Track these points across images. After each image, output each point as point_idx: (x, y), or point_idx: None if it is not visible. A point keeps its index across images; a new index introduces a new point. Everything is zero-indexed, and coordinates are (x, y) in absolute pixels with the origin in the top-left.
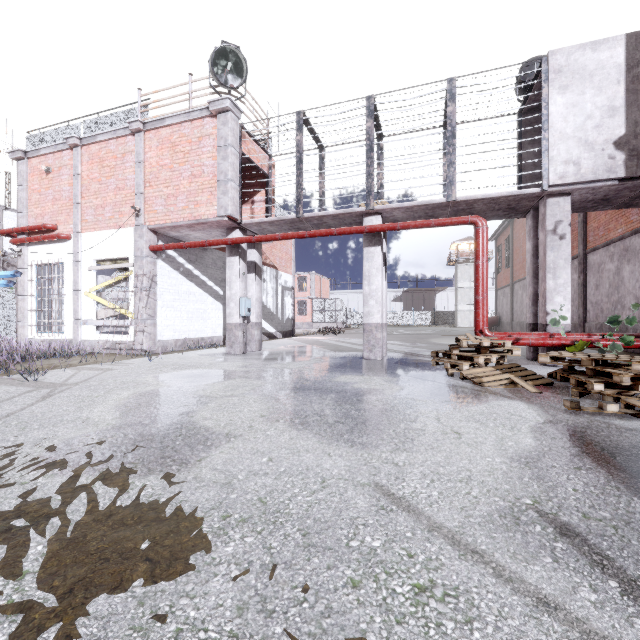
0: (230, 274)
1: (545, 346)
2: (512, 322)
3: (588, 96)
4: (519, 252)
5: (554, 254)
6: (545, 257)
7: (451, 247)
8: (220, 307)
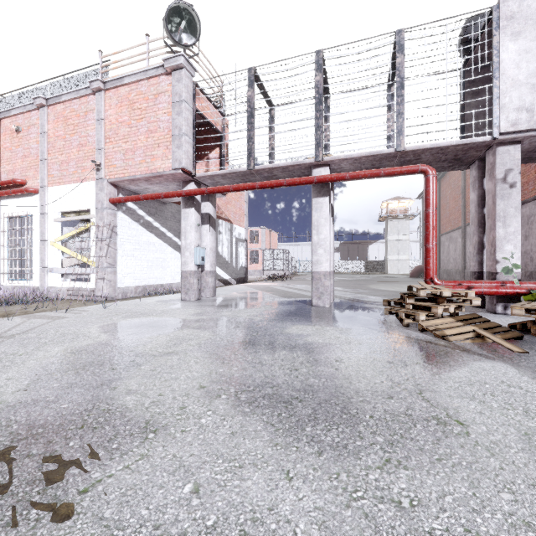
0: (185, 225)
1: (498, 295)
2: (439, 270)
3: None
4: (446, 208)
5: (504, 202)
6: (495, 205)
7: (382, 205)
8: (179, 256)
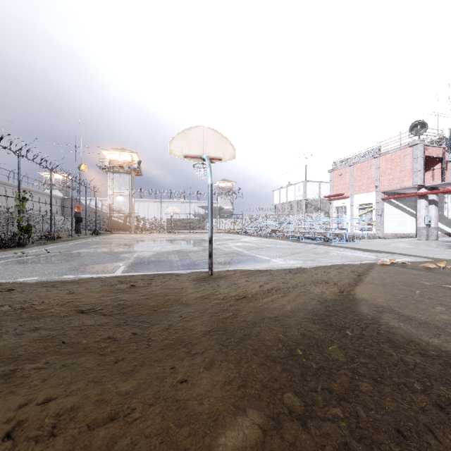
0: (419, 207)
1: None
2: None
3: None
4: None
5: None
6: None
7: None
8: (413, 219)
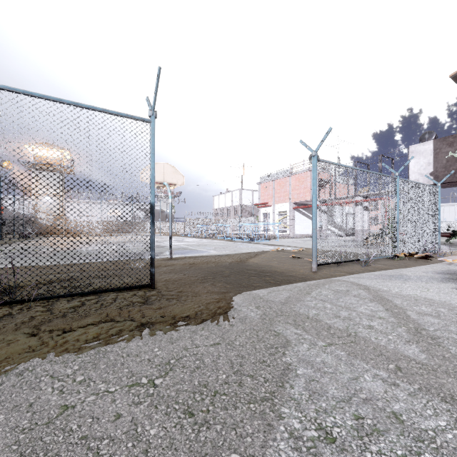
0: None
1: None
2: None
3: (421, 159)
4: None
5: None
6: None
7: None
8: None
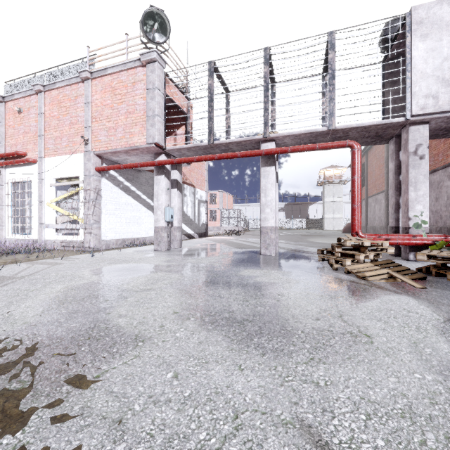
0: (157, 189)
1: (410, 245)
2: (367, 226)
3: (445, 42)
4: (372, 175)
5: (415, 171)
6: (408, 173)
7: (320, 173)
8: (151, 215)
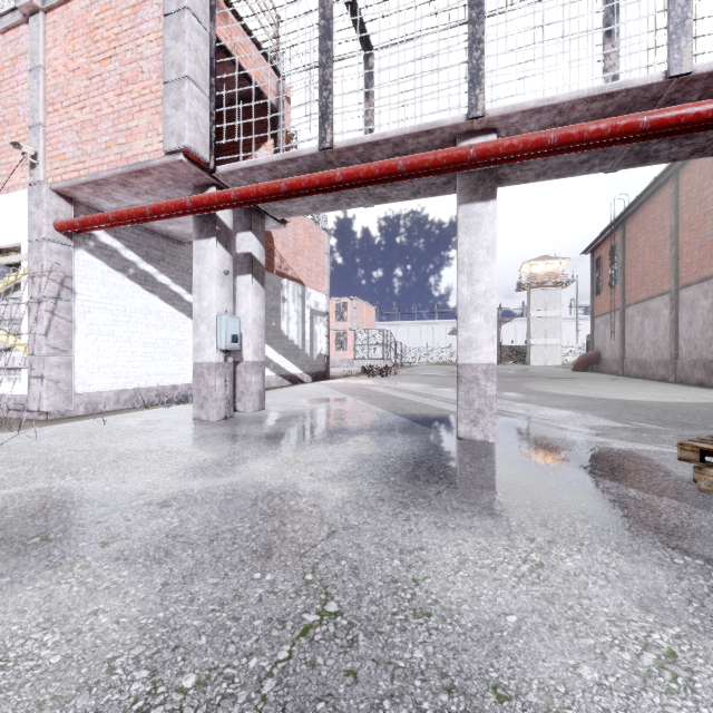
0: (199, 272)
1: None
2: (623, 359)
3: None
4: (636, 264)
5: None
6: None
7: (521, 269)
8: None
